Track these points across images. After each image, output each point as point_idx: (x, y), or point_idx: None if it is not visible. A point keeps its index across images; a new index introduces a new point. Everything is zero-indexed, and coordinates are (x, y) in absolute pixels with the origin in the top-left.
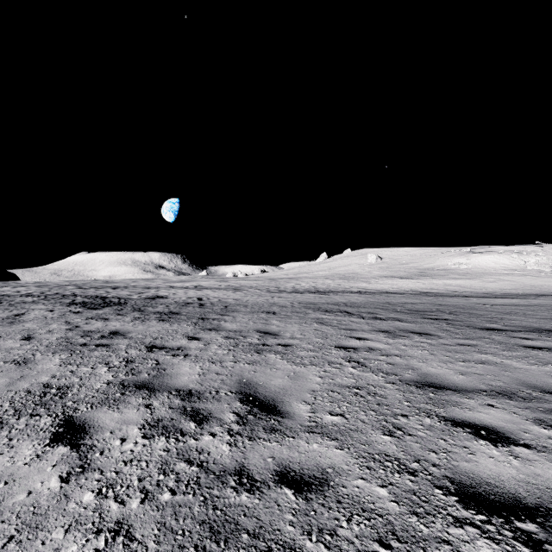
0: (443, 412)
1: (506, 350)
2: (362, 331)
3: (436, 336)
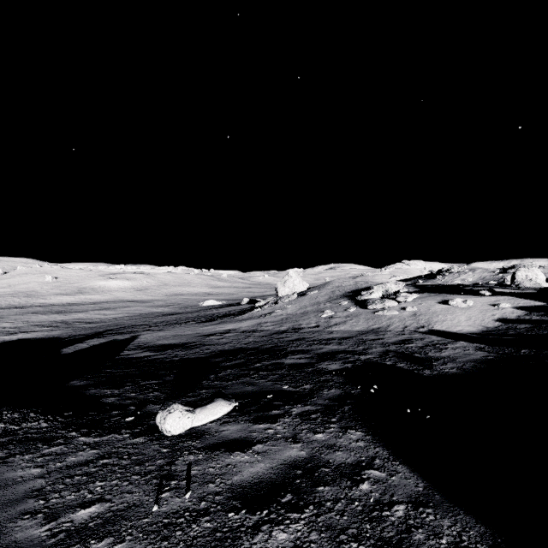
0: (50, 318)
1: (63, 315)
2: (43, 315)
3: (56, 314)
